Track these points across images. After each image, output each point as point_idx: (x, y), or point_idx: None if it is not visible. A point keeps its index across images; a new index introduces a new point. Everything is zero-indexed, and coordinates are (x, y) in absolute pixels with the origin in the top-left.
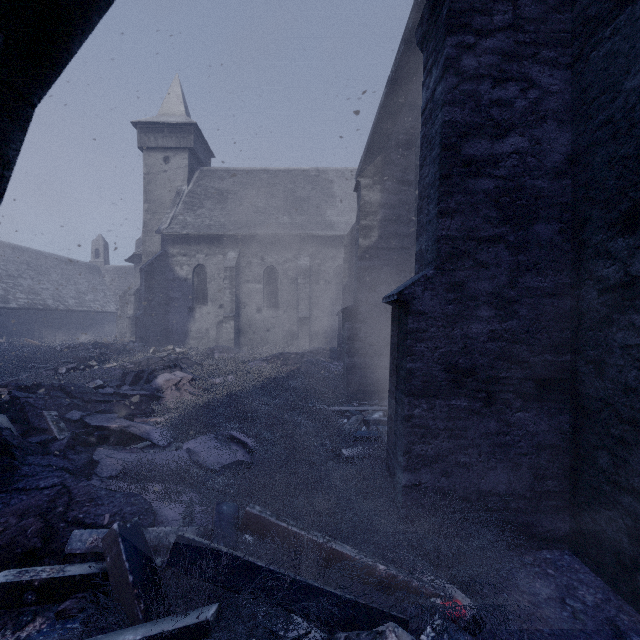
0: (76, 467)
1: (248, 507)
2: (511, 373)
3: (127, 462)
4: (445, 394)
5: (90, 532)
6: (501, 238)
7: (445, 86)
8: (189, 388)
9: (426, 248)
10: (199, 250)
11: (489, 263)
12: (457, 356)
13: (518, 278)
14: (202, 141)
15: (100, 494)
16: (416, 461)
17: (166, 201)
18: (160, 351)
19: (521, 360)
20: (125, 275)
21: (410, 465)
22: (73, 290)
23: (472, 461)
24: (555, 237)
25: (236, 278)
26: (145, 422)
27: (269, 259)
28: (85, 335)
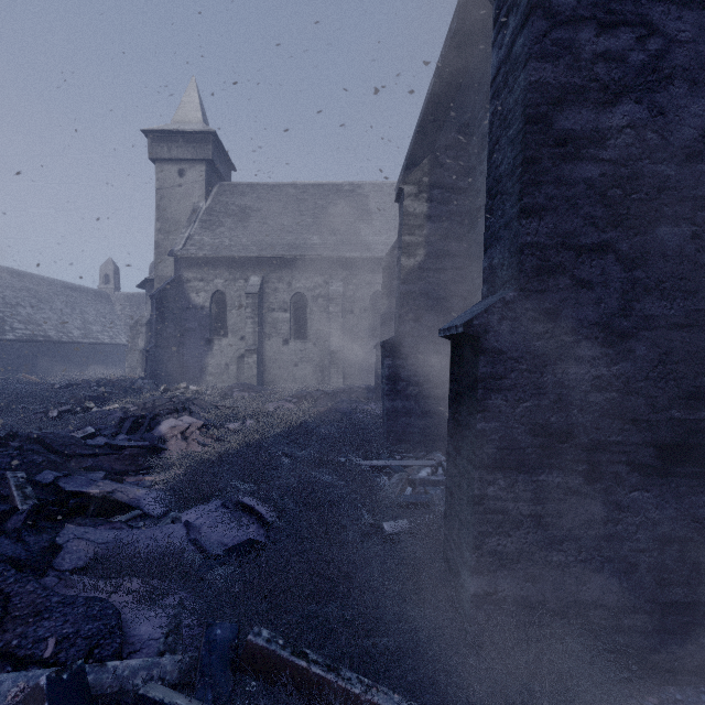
0: (31, 555)
1: (251, 634)
2: (624, 436)
3: (103, 544)
4: (531, 466)
5: (15, 677)
6: (610, 246)
7: (531, 33)
8: (198, 437)
9: (500, 262)
10: (218, 274)
11: (593, 282)
12: (548, 412)
13: (634, 303)
14: (222, 152)
15: (51, 602)
16: (490, 560)
17: (181, 219)
18: (172, 389)
19: (638, 418)
20: (137, 303)
21: (482, 566)
22: (79, 320)
23: (569, 560)
24: (686, 245)
25: (259, 306)
26: (140, 482)
27: (297, 284)
28: (92, 370)
